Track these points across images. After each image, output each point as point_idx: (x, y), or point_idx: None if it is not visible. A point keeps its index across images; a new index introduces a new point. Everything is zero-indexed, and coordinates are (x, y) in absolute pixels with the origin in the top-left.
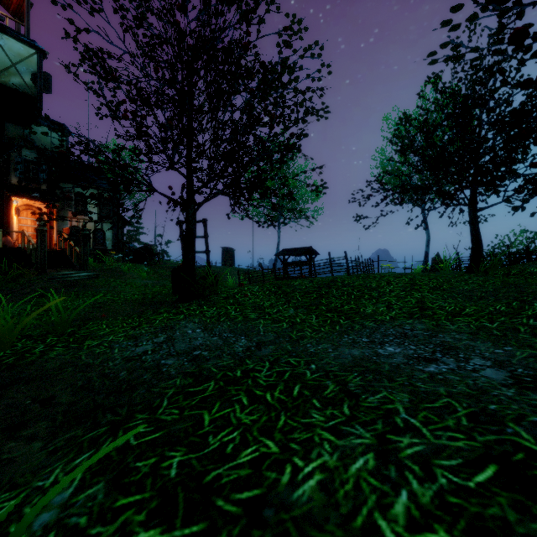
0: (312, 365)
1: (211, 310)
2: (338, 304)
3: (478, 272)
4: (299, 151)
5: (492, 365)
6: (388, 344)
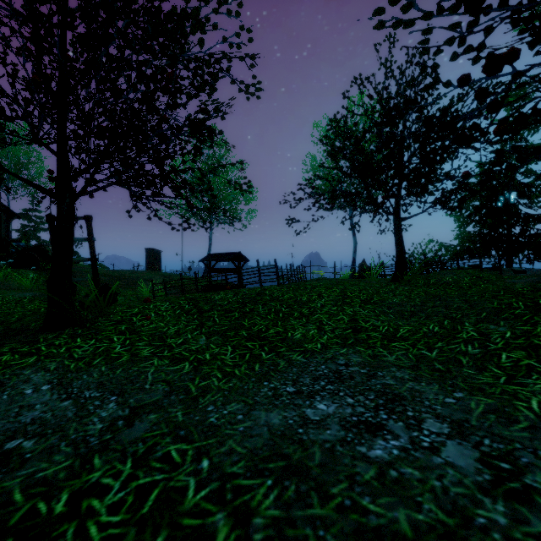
0: (204, 460)
1: (86, 346)
2: (263, 327)
3: (402, 281)
4: (210, 131)
5: (451, 432)
6: (320, 396)
